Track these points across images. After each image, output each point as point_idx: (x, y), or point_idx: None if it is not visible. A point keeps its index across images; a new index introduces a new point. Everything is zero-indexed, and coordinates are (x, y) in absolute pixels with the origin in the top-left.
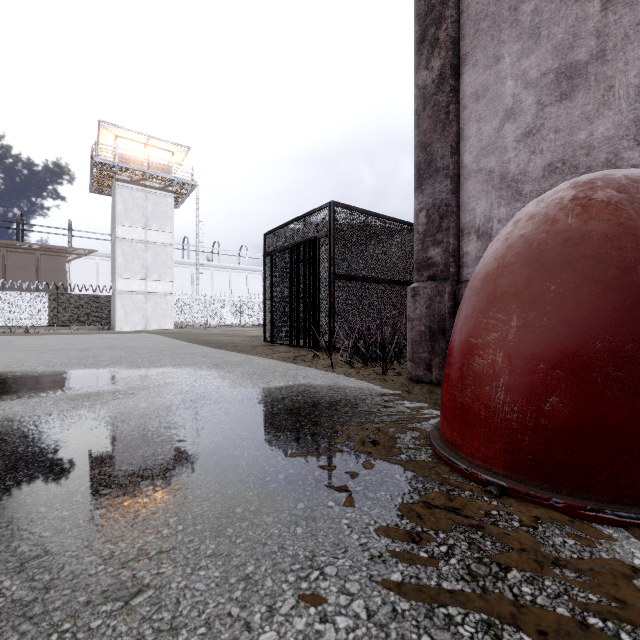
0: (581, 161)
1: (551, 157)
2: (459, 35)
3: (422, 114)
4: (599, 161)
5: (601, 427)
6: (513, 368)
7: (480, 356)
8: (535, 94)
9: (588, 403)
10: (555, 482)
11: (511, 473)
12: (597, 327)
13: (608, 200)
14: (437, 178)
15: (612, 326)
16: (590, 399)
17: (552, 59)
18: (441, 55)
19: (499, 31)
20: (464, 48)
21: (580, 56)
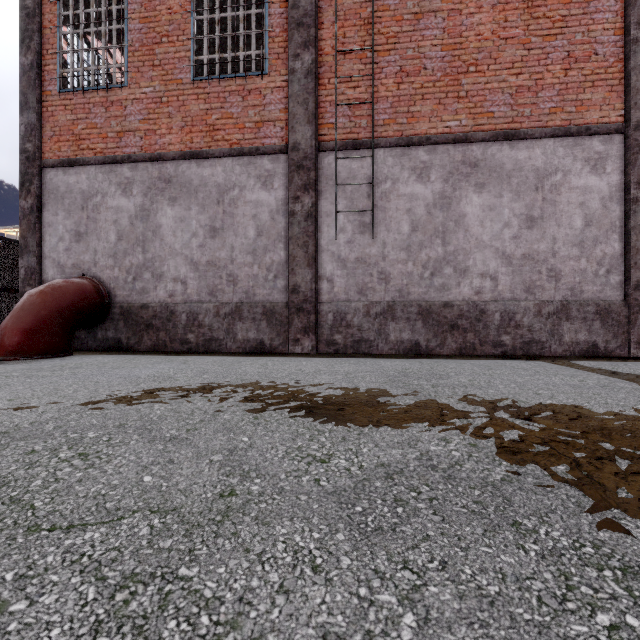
0: (82, 266)
1: (74, 261)
2: (42, 193)
3: (23, 221)
4: (87, 268)
5: (25, 343)
6: (9, 332)
7: (3, 330)
8: (70, 236)
9: (23, 338)
10: (15, 355)
11: (6, 356)
12: (28, 323)
13: (47, 292)
14: (30, 255)
15: (32, 322)
16: (23, 337)
17: (74, 226)
18: (32, 199)
19: (58, 203)
20: (44, 200)
21: (82, 230)
